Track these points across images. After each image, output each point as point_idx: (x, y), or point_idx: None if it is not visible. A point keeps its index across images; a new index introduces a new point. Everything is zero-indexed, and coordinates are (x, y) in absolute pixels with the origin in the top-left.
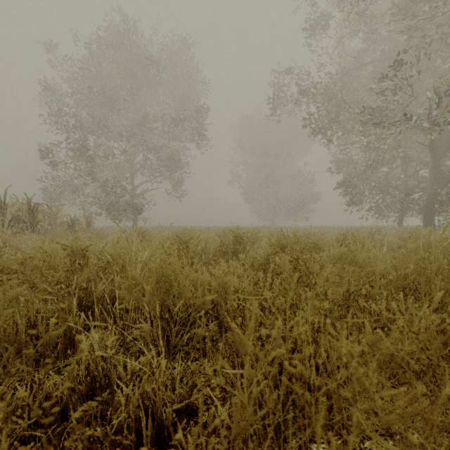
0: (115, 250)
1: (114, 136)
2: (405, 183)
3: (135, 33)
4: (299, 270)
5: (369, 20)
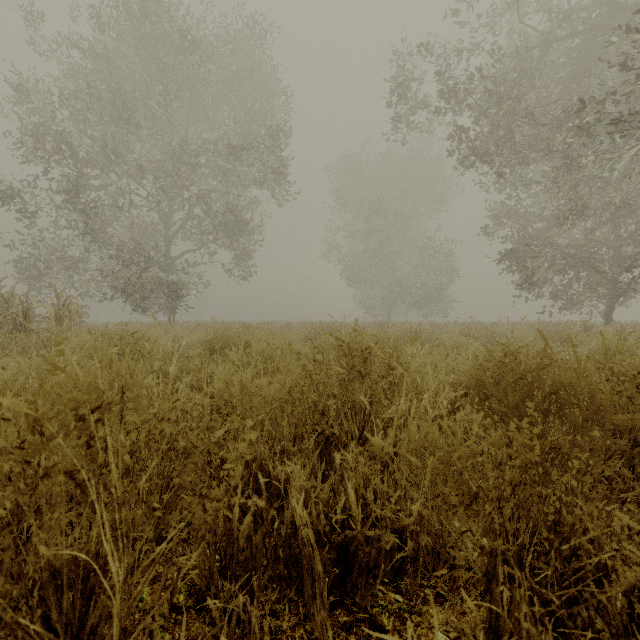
0: None
1: (134, 174)
2: (617, 250)
3: None
4: None
5: None
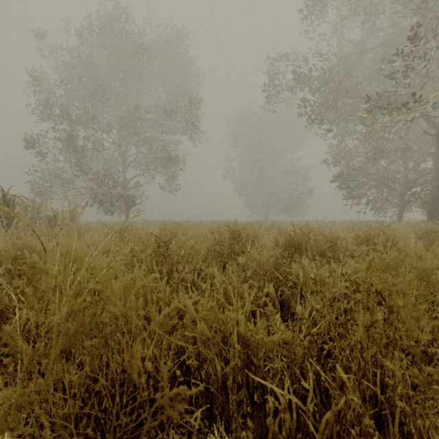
0: (40, 260)
1: (105, 128)
2: (405, 176)
3: (126, 21)
4: (371, 309)
5: (371, 3)
